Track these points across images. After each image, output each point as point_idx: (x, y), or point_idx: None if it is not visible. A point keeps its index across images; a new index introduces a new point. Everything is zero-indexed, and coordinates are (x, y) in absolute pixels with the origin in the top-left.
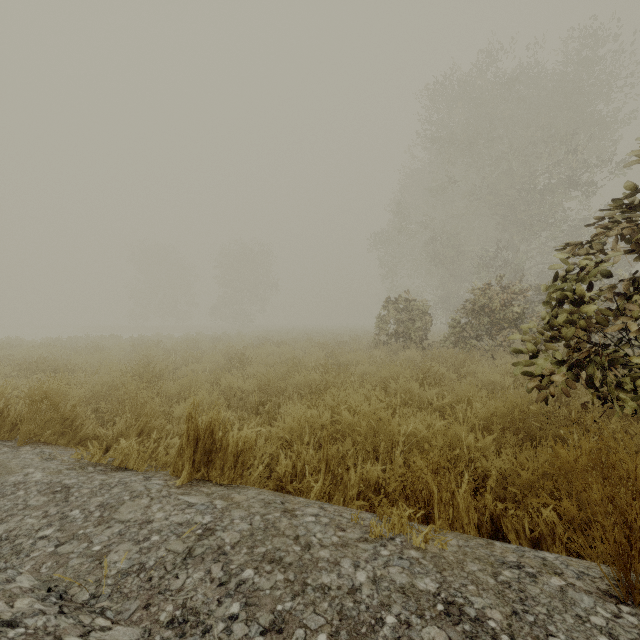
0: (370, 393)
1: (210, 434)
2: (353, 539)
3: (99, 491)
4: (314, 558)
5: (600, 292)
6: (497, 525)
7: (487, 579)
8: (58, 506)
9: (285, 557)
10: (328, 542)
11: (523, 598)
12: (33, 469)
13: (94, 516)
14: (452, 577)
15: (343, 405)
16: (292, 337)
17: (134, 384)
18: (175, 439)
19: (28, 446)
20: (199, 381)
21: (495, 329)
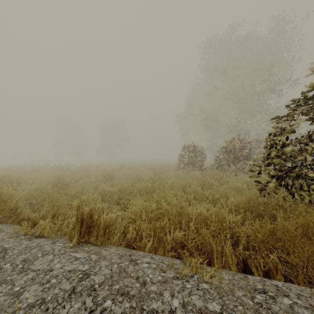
0: (176, 193)
1: (90, 217)
2: (170, 277)
3: (24, 251)
4: (148, 291)
5: (291, 141)
6: (245, 263)
7: (248, 301)
8: None
9: (130, 291)
10: (156, 280)
11: (270, 313)
12: None
13: (18, 267)
14: (228, 301)
15: (163, 199)
16: (136, 165)
17: (52, 189)
18: (73, 219)
19: None
20: (87, 187)
21: (236, 161)
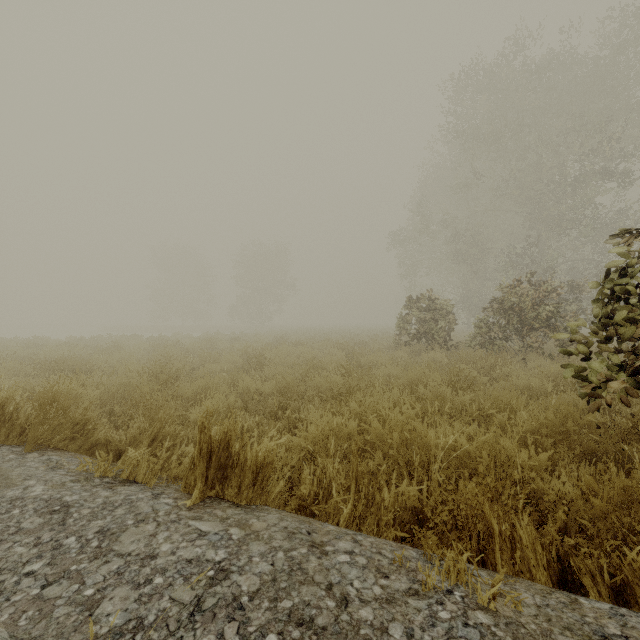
0: (398, 398)
1: (226, 446)
2: (400, 591)
3: (101, 512)
4: (354, 620)
5: None
6: (565, 564)
7: None
8: (53, 531)
9: (317, 617)
10: (369, 595)
11: None
12: (34, 481)
13: (91, 546)
14: None
15: (370, 412)
16: (310, 337)
17: (150, 385)
18: (190, 446)
19: (36, 452)
20: (216, 383)
21: (525, 329)
